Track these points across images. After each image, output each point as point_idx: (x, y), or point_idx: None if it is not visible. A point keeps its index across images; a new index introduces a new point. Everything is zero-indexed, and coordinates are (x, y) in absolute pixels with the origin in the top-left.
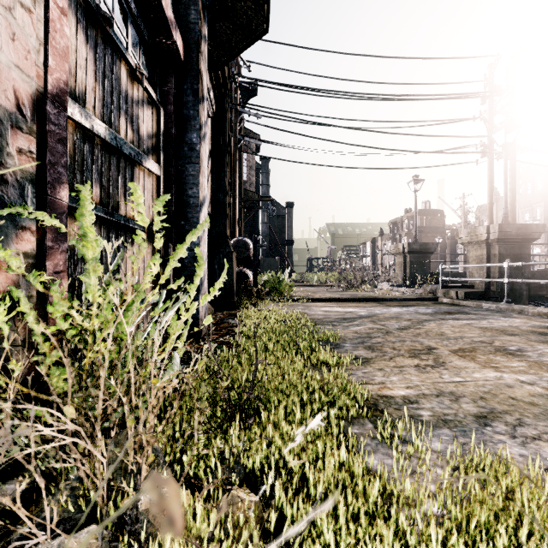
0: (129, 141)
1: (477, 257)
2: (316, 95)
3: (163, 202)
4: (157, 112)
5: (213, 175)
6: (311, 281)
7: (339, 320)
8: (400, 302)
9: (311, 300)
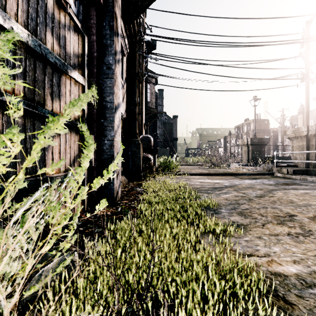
0: (56, 54)
1: (299, 146)
2: (193, 45)
3: (9, 44)
4: (83, 39)
5: (128, 94)
6: (188, 162)
7: (212, 189)
8: (248, 176)
9: (190, 174)
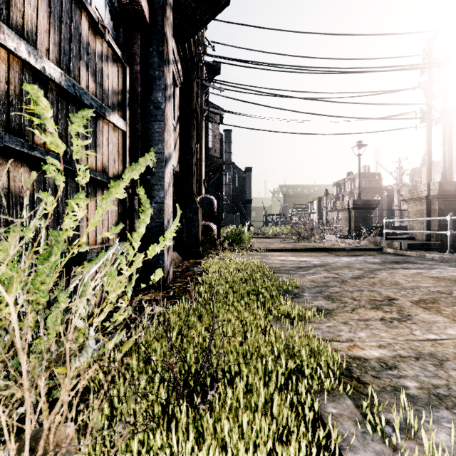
0: (91, 93)
1: (417, 212)
2: (272, 70)
3: (83, 120)
4: (123, 71)
5: (181, 139)
6: (267, 233)
7: (295, 269)
8: (348, 252)
9: (268, 250)
